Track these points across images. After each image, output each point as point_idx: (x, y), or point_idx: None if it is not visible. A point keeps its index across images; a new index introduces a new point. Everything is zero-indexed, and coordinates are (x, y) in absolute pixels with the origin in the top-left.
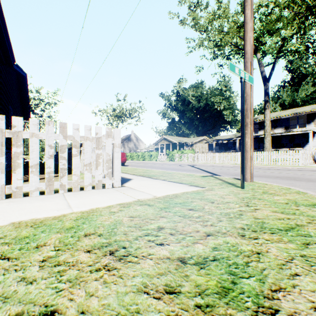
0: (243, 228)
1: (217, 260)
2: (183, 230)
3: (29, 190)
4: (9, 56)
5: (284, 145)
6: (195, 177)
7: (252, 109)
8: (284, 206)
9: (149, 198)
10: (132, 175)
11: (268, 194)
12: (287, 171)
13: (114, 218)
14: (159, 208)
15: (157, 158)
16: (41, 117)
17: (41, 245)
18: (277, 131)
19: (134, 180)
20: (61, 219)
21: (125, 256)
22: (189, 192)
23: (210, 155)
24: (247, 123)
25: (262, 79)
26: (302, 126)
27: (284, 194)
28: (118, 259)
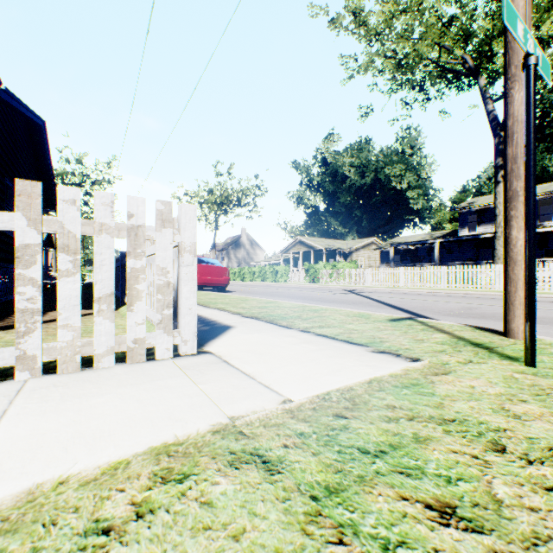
0: None
1: None
2: None
3: None
4: None
5: None
6: (377, 324)
7: None
8: None
9: (267, 411)
10: (235, 315)
11: None
12: None
13: None
14: (307, 496)
15: (288, 278)
16: (85, 205)
17: None
18: None
19: (236, 330)
20: None
21: None
22: (386, 383)
23: (387, 271)
24: (515, 191)
25: (490, 124)
26: None
27: None
28: None
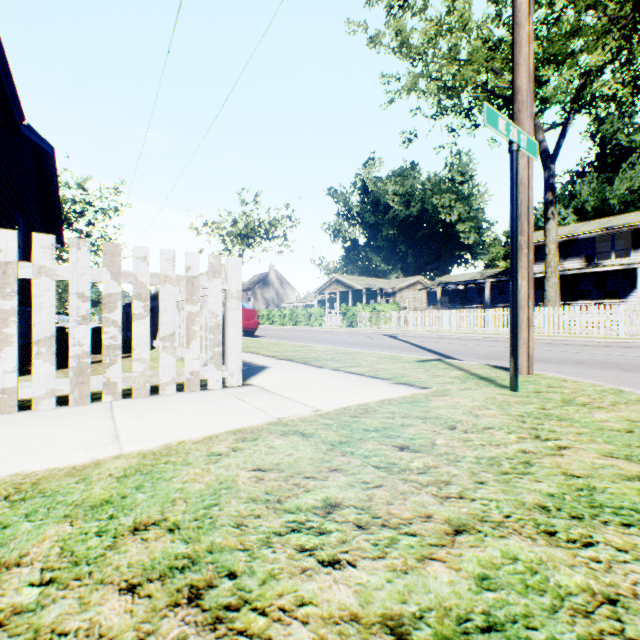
0: (544, 508)
1: (499, 631)
2: (391, 514)
3: (32, 395)
4: (11, 106)
5: (585, 295)
6: (405, 364)
7: (530, 214)
8: (626, 439)
9: (304, 415)
10: (269, 358)
11: (578, 406)
12: (598, 349)
13: (217, 474)
14: (328, 444)
15: (323, 321)
16: (87, 237)
17: (8, 562)
18: (570, 264)
19: (273, 370)
20: (86, 475)
21: (232, 609)
22: (394, 401)
23: (432, 314)
24: (519, 245)
25: (540, 156)
26: (623, 254)
27: (613, 407)
28: (209, 622)
